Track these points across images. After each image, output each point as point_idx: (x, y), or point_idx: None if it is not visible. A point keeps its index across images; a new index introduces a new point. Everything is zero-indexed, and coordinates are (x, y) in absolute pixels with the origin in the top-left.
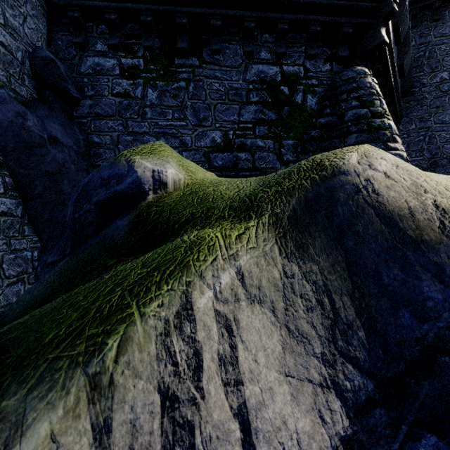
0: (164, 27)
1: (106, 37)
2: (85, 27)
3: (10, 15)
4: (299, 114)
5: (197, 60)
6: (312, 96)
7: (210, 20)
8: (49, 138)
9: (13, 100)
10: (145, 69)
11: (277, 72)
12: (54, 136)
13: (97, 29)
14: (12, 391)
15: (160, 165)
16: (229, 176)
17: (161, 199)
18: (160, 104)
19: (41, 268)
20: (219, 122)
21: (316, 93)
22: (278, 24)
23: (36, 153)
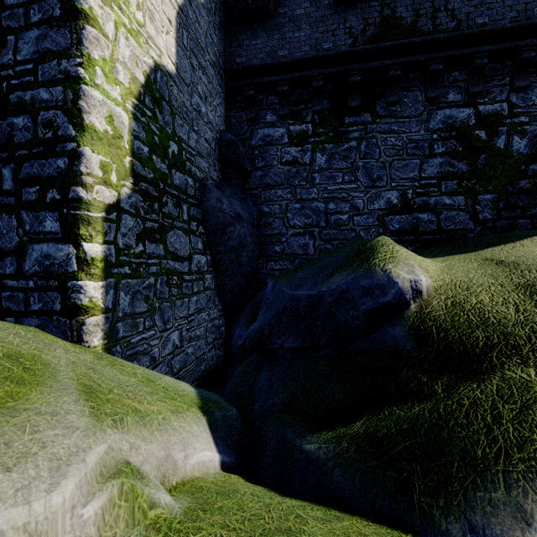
0: (334, 86)
1: (275, 107)
2: (256, 102)
3: (209, 111)
4: (501, 161)
5: (369, 116)
6: (520, 137)
7: (388, 72)
8: (235, 216)
9: (214, 188)
10: (313, 133)
11: (470, 115)
12: (238, 213)
13: (267, 101)
14: (491, 488)
15: (411, 273)
16: (408, 240)
17: (424, 309)
18: (329, 168)
19: (249, 342)
20: (396, 181)
21: (525, 132)
22: (473, 59)
23: (227, 232)
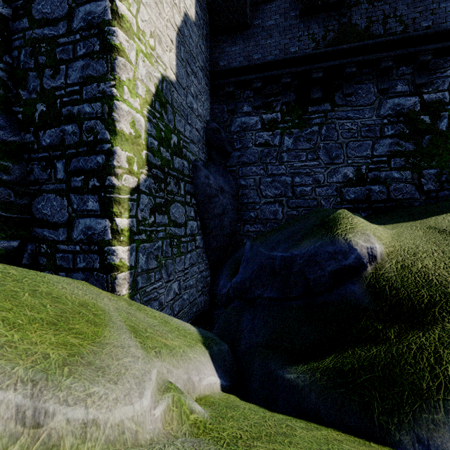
0: (299, 81)
1: (250, 100)
2: (235, 96)
3: (199, 106)
4: (444, 141)
5: (329, 105)
6: None
7: (345, 69)
8: (219, 189)
9: (203, 168)
10: (282, 120)
11: (415, 102)
12: (221, 187)
13: (243, 95)
14: (433, 411)
15: (368, 241)
16: (361, 208)
17: (378, 271)
18: (295, 148)
19: (232, 291)
20: (351, 159)
21: None
22: (419, 56)
23: (213, 202)
